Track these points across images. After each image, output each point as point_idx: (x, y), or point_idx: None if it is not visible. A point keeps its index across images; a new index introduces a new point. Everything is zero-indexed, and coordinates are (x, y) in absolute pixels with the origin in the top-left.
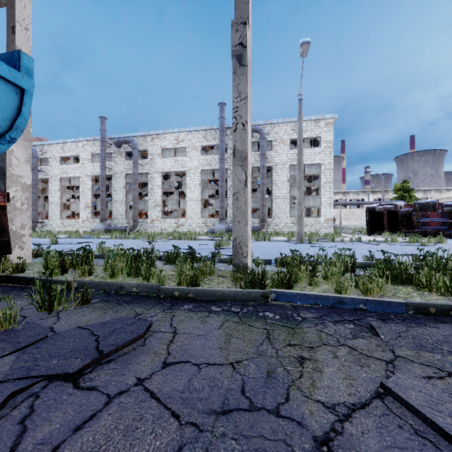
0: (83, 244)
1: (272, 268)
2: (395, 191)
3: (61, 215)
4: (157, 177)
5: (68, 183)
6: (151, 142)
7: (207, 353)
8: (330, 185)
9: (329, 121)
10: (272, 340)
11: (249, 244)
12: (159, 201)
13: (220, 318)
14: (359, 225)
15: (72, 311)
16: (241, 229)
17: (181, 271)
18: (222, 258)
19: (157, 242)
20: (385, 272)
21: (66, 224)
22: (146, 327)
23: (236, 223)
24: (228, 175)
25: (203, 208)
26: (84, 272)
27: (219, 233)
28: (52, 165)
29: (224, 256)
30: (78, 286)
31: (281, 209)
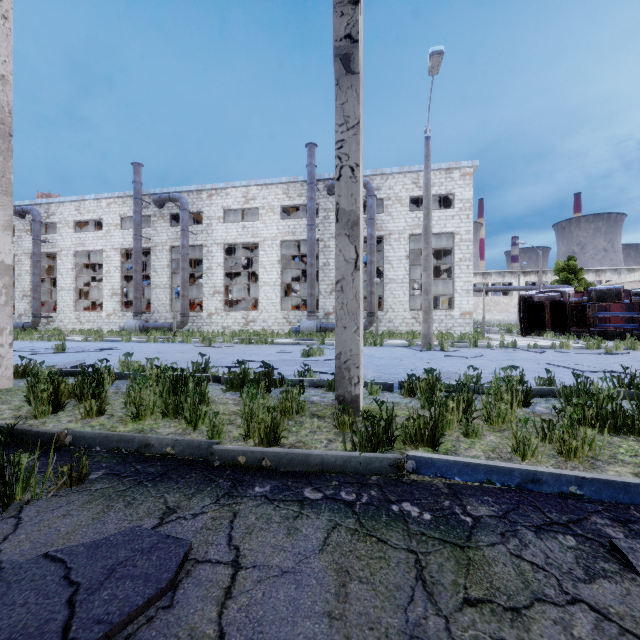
0: (104, 351)
1: (395, 397)
2: (556, 271)
3: (76, 305)
4: (217, 251)
5: (87, 260)
6: (208, 200)
7: (303, 634)
8: (468, 263)
9: (466, 171)
10: (430, 588)
11: (361, 363)
12: (219, 286)
13: (322, 521)
14: (505, 320)
15: (48, 504)
16: (349, 340)
17: (251, 414)
18: (315, 381)
19: (215, 348)
20: (586, 413)
21: (84, 320)
22: (177, 563)
23: (341, 329)
24: (320, 249)
25: (283, 297)
26: (90, 410)
27: (307, 333)
28: (63, 233)
29: (317, 373)
30: (73, 441)
31: (397, 298)
